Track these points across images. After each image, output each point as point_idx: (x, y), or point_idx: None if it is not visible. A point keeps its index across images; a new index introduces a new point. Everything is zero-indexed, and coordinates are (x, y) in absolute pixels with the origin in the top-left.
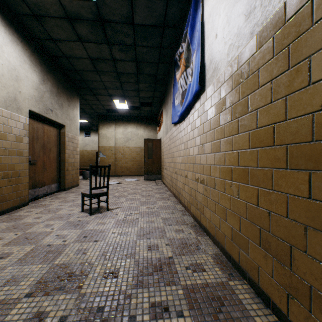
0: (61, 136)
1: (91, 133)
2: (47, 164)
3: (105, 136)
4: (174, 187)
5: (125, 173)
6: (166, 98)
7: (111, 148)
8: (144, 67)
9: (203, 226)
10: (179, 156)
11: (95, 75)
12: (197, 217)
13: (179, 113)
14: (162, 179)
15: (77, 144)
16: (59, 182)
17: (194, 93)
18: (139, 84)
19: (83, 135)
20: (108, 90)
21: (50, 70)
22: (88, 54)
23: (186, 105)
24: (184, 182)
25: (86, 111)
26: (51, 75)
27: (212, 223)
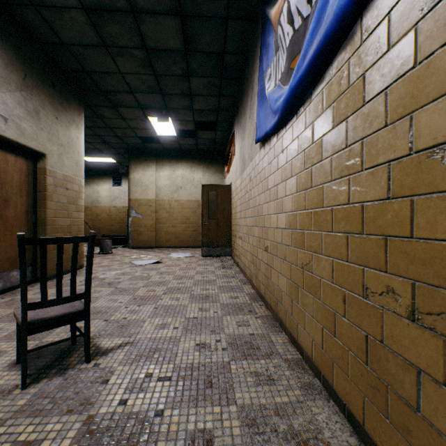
0: (37, 175)
1: (122, 179)
2: None
3: (140, 183)
4: (263, 281)
5: (172, 243)
6: (242, 104)
7: (150, 202)
8: (197, 33)
9: None
10: (277, 212)
11: (104, 57)
12: None
13: (282, 98)
14: (234, 255)
15: (79, 193)
16: (33, 265)
17: None
18: (191, 80)
19: (111, 183)
20: (136, 95)
21: None
22: None
23: (318, 42)
24: (297, 282)
25: (109, 142)
26: (1, 43)
27: None
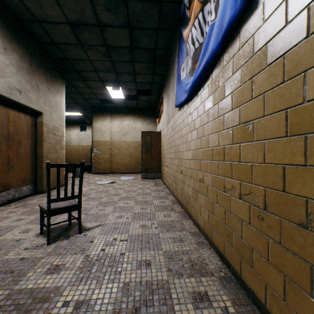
0: (37, 126)
1: (86, 127)
2: (13, 161)
3: (99, 130)
4: (179, 191)
5: (121, 170)
6: (168, 81)
7: (107, 142)
8: (139, 37)
9: (251, 291)
10: (187, 150)
11: (80, 50)
12: (231, 261)
13: (189, 85)
14: (162, 178)
15: (62, 137)
16: (35, 183)
17: (227, 25)
18: (135, 64)
19: (79, 130)
20: (99, 73)
21: (16, 38)
22: (66, 16)
23: (205, 62)
24: (197, 189)
25: (79, 102)
26: (18, 44)
27: (292, 311)
